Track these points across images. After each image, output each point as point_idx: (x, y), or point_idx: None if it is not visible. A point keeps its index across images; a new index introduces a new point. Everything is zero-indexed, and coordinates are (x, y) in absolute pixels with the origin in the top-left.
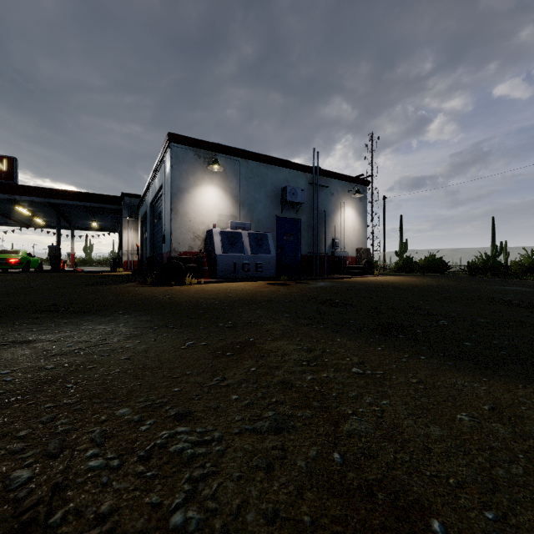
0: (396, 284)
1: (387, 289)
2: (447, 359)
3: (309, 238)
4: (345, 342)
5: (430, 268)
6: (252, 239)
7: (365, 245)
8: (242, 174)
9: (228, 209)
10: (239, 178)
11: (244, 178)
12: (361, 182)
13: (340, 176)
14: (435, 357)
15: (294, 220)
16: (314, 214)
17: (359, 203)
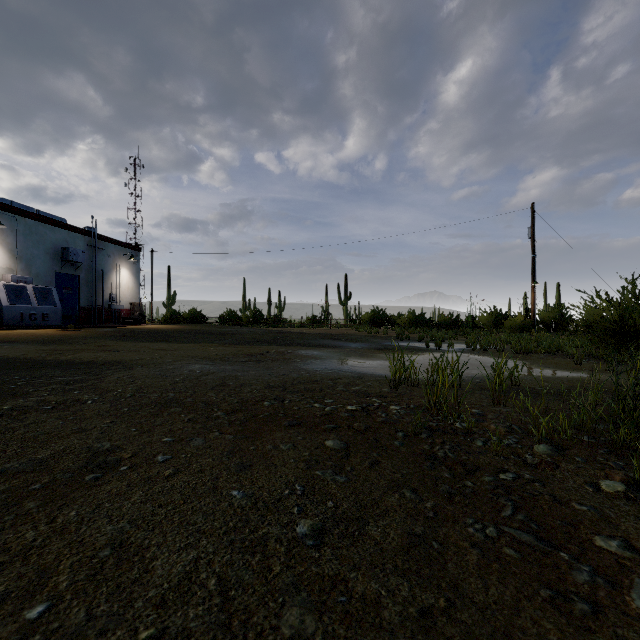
0: (164, 329)
1: (158, 331)
2: (178, 343)
3: (88, 292)
4: (144, 343)
5: (193, 319)
6: (38, 292)
7: (138, 300)
8: (20, 231)
9: (4, 262)
10: (16, 234)
11: (22, 234)
12: (135, 248)
13: (116, 242)
14: (175, 343)
15: (73, 276)
16: (93, 272)
17: (133, 265)
